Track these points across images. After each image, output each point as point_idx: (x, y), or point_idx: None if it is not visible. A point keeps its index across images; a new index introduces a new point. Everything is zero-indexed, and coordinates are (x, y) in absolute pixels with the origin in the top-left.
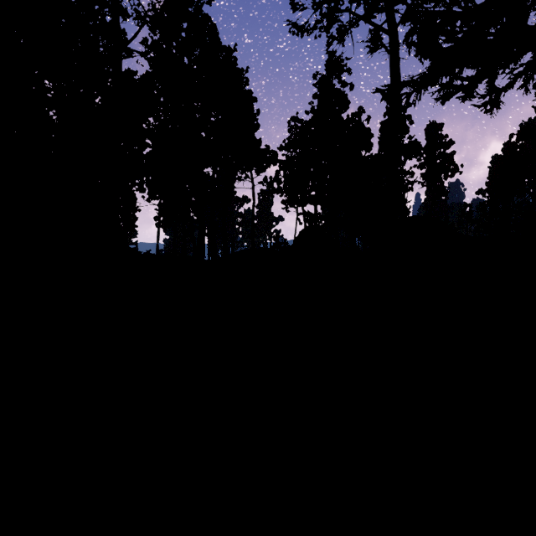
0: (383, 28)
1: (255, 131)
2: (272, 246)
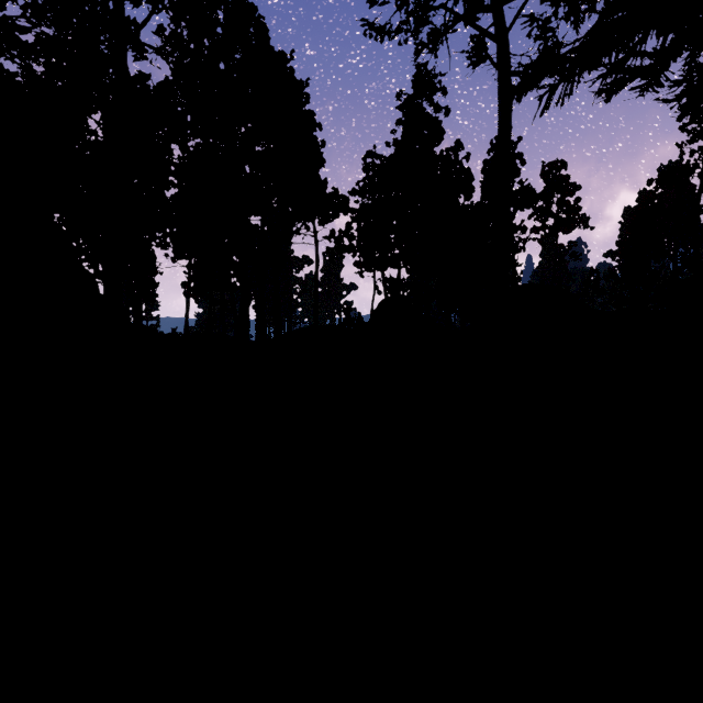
0: (489, 32)
1: (318, 166)
2: (342, 323)
